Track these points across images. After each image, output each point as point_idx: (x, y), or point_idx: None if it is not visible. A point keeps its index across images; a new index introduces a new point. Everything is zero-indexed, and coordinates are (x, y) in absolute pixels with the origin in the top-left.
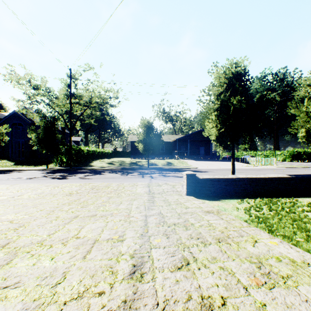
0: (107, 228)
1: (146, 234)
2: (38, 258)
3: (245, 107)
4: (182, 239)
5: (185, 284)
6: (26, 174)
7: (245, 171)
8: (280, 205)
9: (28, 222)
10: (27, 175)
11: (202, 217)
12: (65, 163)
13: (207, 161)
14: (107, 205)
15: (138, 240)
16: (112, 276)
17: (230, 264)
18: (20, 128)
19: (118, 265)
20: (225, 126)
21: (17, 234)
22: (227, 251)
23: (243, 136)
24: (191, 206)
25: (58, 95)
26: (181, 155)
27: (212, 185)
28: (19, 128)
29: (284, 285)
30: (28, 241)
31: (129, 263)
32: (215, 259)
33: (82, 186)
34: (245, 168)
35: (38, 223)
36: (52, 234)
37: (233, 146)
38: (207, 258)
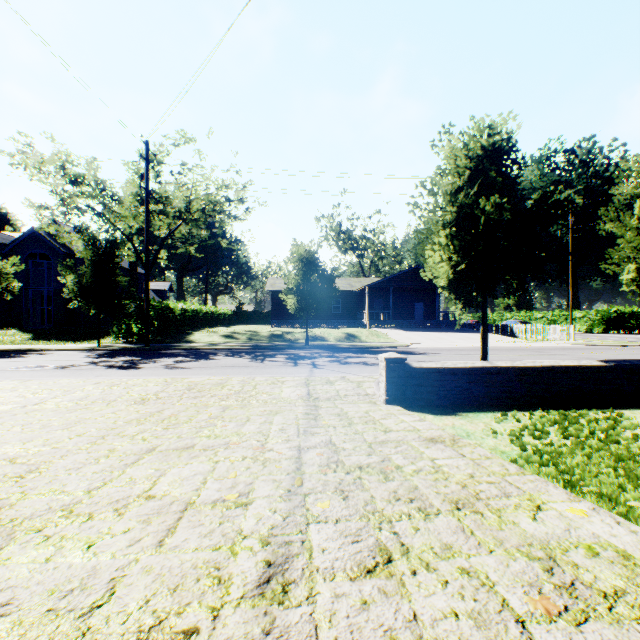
0: (215, 475)
1: (297, 491)
2: (58, 545)
3: (509, 219)
4: (376, 501)
5: (383, 610)
6: (56, 359)
7: (508, 353)
8: (586, 425)
9: (48, 462)
10: (57, 361)
11: (420, 452)
12: (137, 336)
13: (429, 332)
14: (219, 424)
15: (280, 504)
16: (217, 590)
17: (483, 561)
18: (45, 264)
19: (234, 562)
20: (467, 259)
21: (21, 490)
22: (475, 532)
23: (505, 280)
24: (397, 427)
25: (121, 197)
26: (374, 320)
27: (440, 382)
28: (42, 264)
29: (610, 615)
30: (42, 504)
31: (258, 558)
32: (450, 549)
33: (169, 383)
34: (509, 346)
35: (68, 465)
36: (96, 490)
37: (483, 301)
38: (432, 548)
